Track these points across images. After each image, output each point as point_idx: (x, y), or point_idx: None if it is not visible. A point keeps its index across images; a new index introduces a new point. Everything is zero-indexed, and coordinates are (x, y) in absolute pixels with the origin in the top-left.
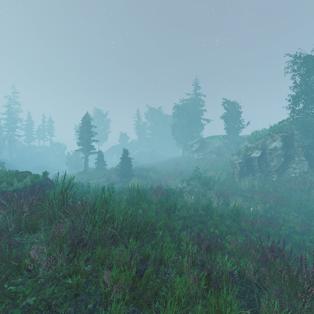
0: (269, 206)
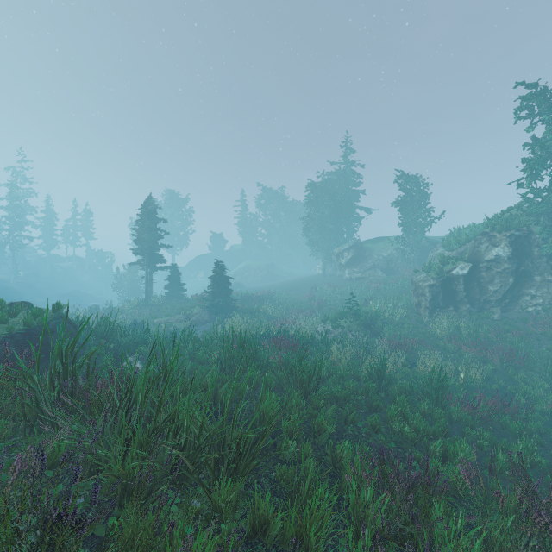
0: (492, 369)
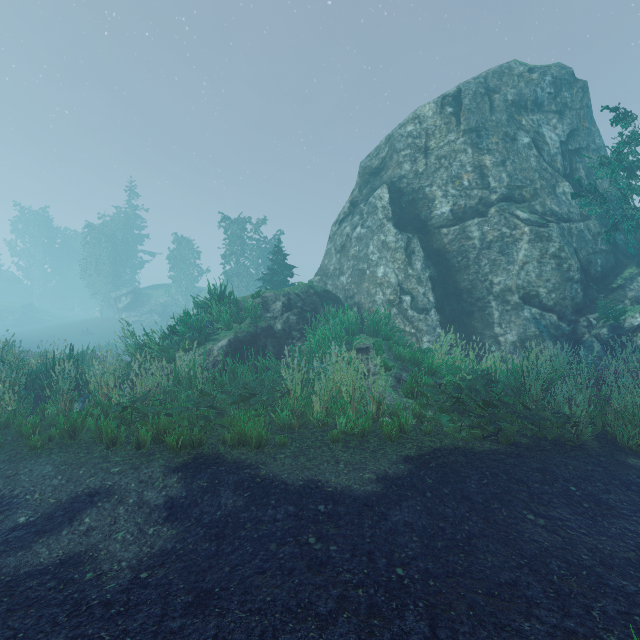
0: None
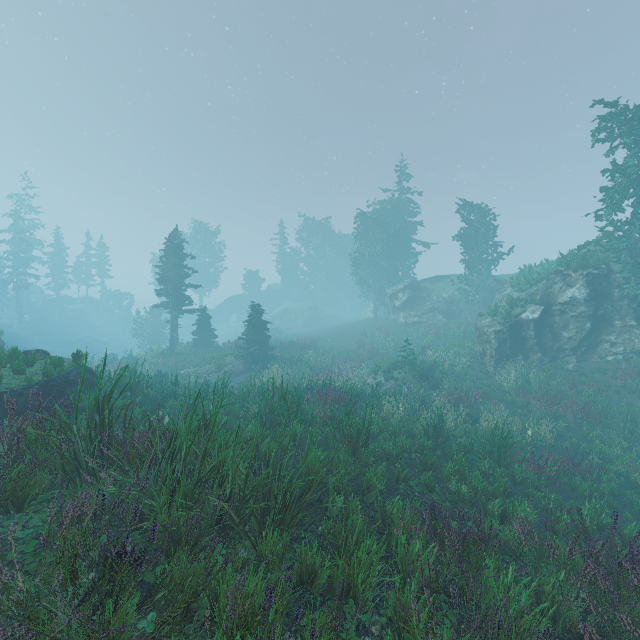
0: (565, 426)
